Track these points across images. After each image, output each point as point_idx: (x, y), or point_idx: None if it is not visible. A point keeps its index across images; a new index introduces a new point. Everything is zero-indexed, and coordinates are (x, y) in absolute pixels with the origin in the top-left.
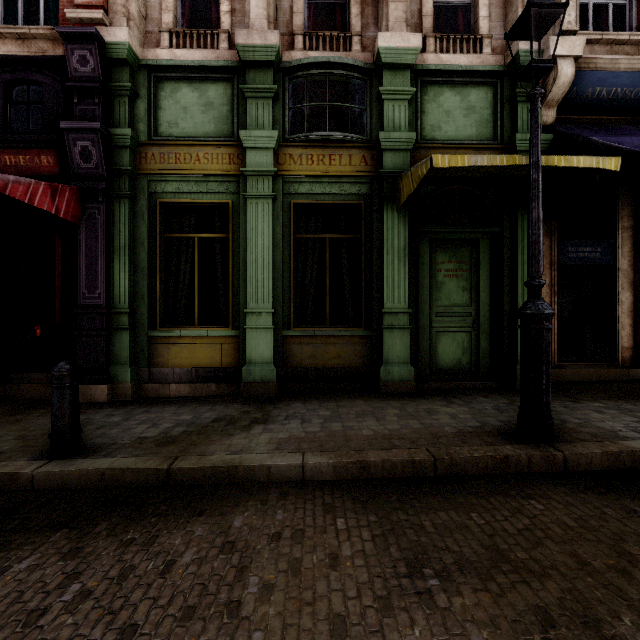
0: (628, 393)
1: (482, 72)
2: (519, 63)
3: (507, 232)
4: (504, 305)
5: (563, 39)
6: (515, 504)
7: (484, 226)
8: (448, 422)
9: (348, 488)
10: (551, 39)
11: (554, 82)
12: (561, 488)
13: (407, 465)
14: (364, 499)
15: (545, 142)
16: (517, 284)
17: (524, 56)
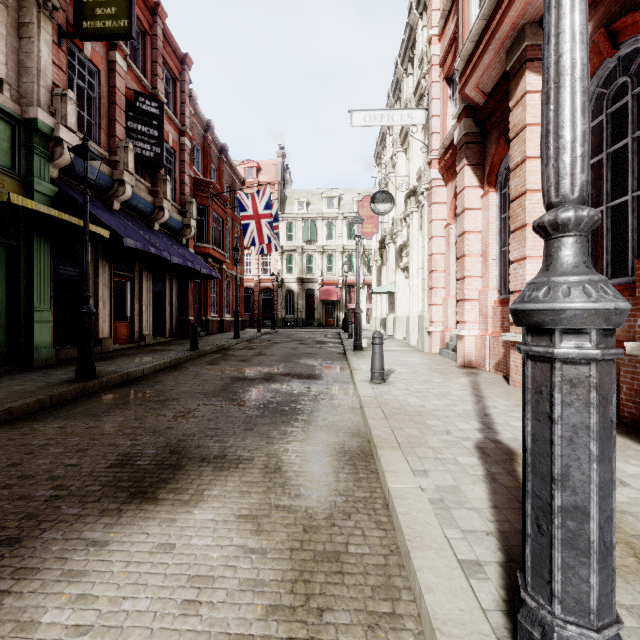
0: (102, 358)
1: (4, 110)
2: (37, 126)
3: (24, 247)
4: (22, 304)
5: (68, 131)
6: (103, 397)
7: (5, 238)
8: (24, 387)
9: (10, 423)
10: (61, 127)
11: (62, 155)
12: (112, 390)
13: (37, 403)
14: (31, 420)
15: (54, 192)
16: (34, 289)
17: (42, 124)
